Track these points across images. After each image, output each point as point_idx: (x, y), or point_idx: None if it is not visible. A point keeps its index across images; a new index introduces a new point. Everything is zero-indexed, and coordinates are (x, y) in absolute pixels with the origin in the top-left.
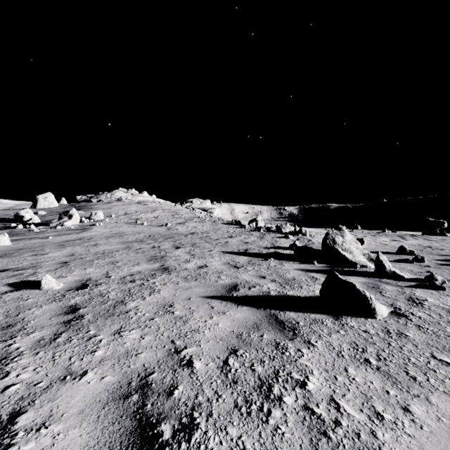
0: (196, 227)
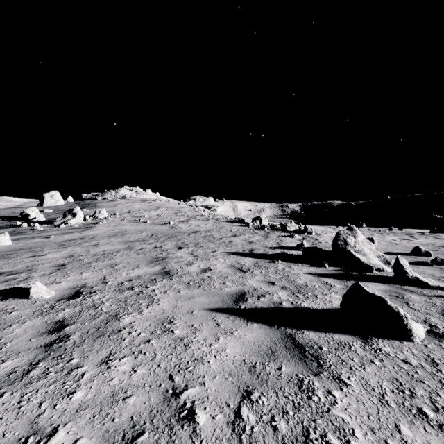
0: (199, 225)
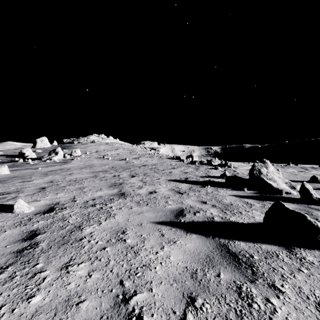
0: (147, 161)
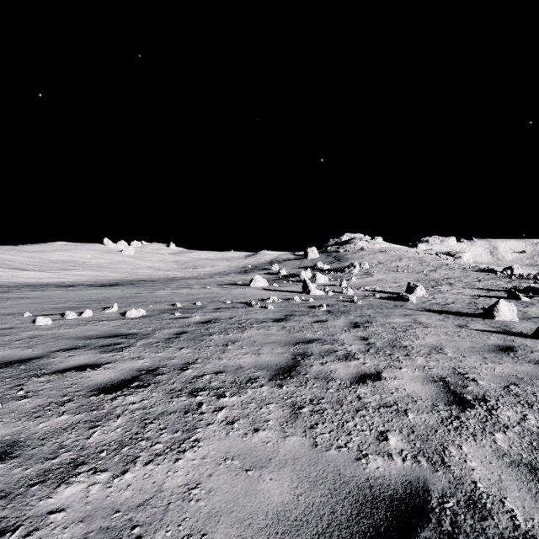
0: (447, 274)
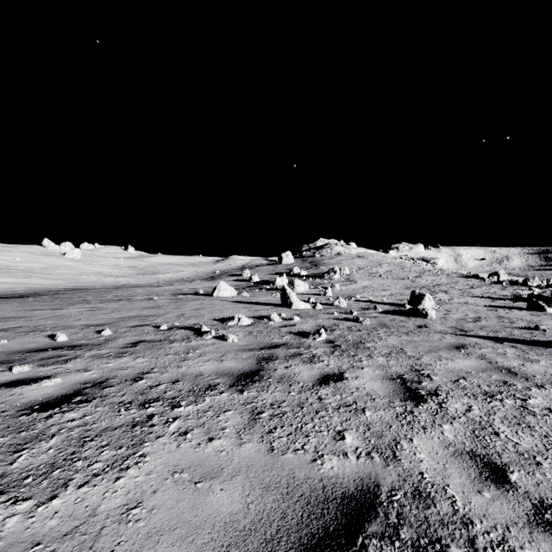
0: (434, 280)
